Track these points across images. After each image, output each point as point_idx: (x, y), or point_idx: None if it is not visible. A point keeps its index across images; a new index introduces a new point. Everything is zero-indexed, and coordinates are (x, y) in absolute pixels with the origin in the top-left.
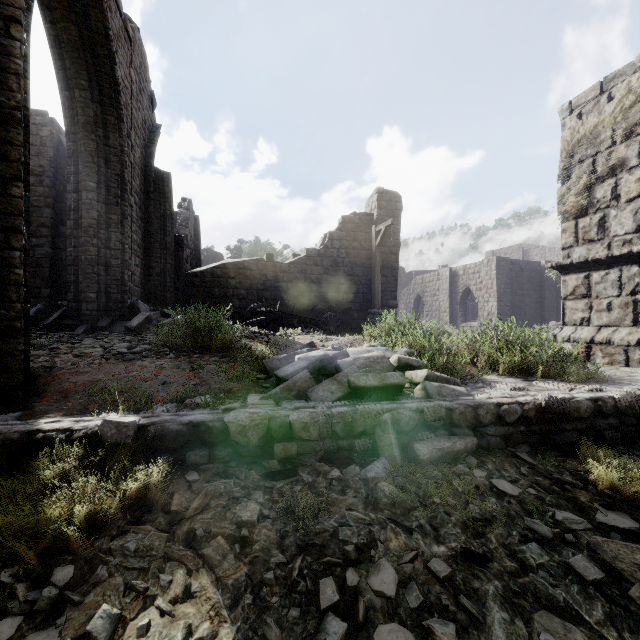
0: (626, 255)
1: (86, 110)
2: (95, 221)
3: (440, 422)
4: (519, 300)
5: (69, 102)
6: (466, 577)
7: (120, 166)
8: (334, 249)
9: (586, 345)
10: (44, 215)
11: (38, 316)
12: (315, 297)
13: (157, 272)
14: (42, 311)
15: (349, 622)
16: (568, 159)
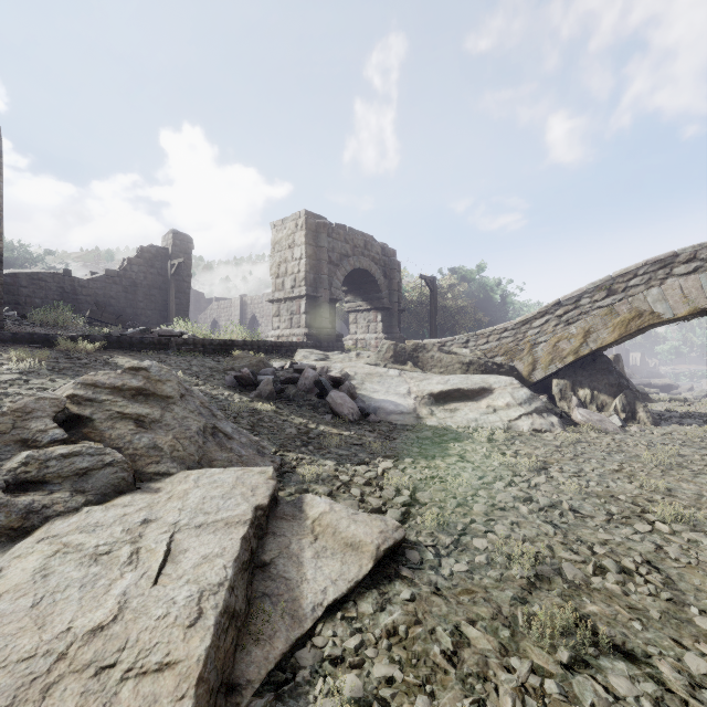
0: (288, 298)
1: None
2: None
3: (191, 343)
4: None
5: None
6: (190, 361)
7: None
8: (133, 272)
9: (277, 338)
10: None
11: None
12: (115, 311)
13: None
14: None
15: (163, 362)
16: (274, 249)
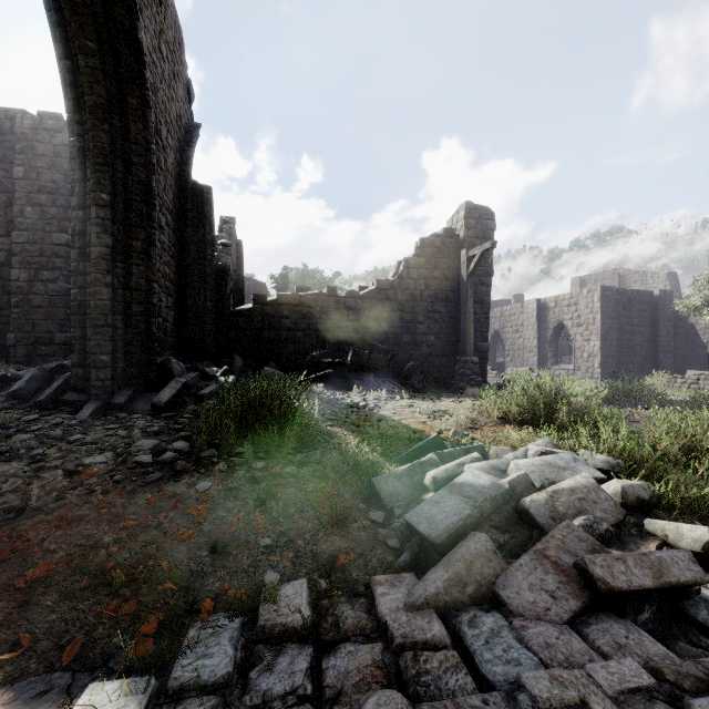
0: None
1: (95, 87)
2: (109, 250)
3: None
4: (627, 338)
5: (71, 76)
6: None
7: (145, 171)
8: (411, 280)
9: None
10: (58, 242)
11: (31, 386)
12: (387, 340)
13: (195, 312)
14: (37, 378)
15: None
16: None
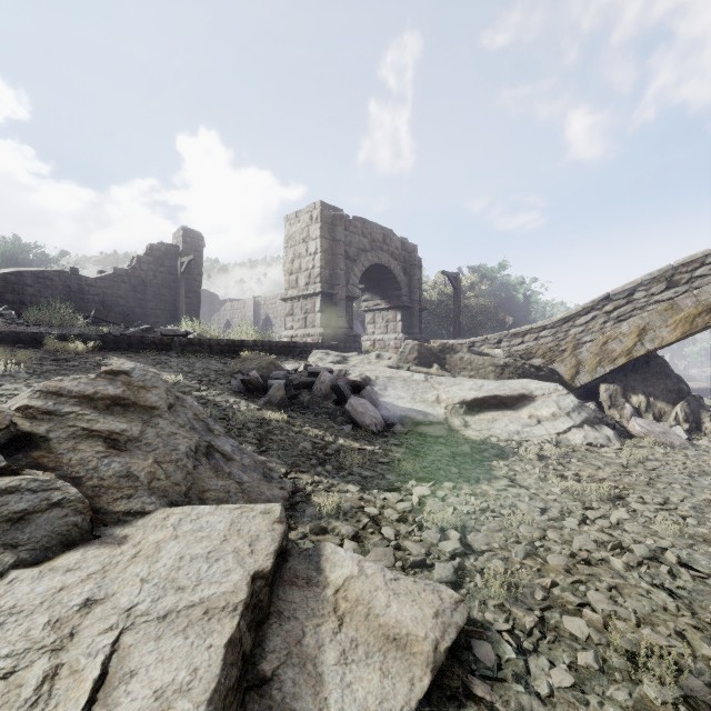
0: (302, 296)
1: None
2: None
3: (197, 343)
4: None
5: None
6: (194, 362)
7: None
8: (142, 271)
9: (291, 338)
10: None
11: None
12: (123, 311)
13: None
14: None
15: (163, 364)
16: (287, 244)
